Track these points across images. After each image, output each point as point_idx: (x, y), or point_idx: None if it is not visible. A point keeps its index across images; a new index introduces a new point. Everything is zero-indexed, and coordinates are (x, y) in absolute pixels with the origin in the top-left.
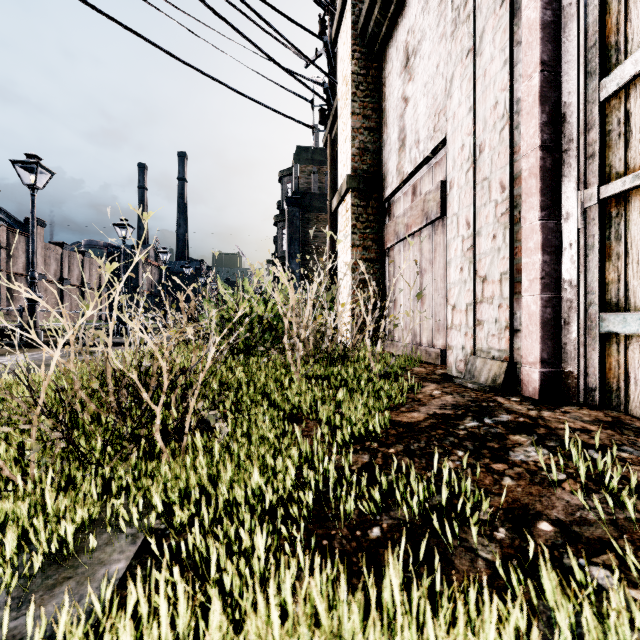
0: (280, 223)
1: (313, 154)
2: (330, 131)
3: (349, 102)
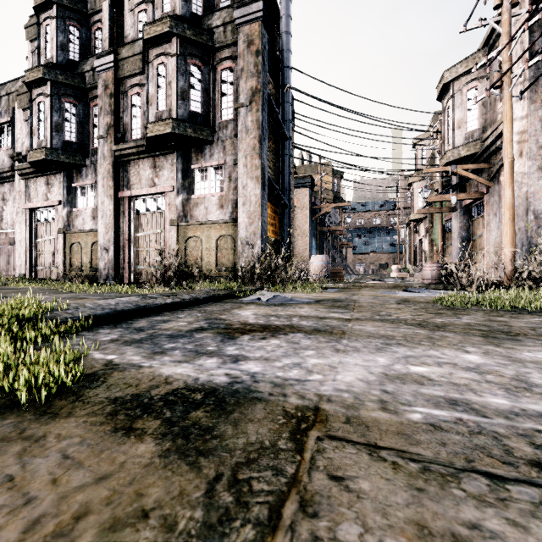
0: None
1: None
2: None
3: None
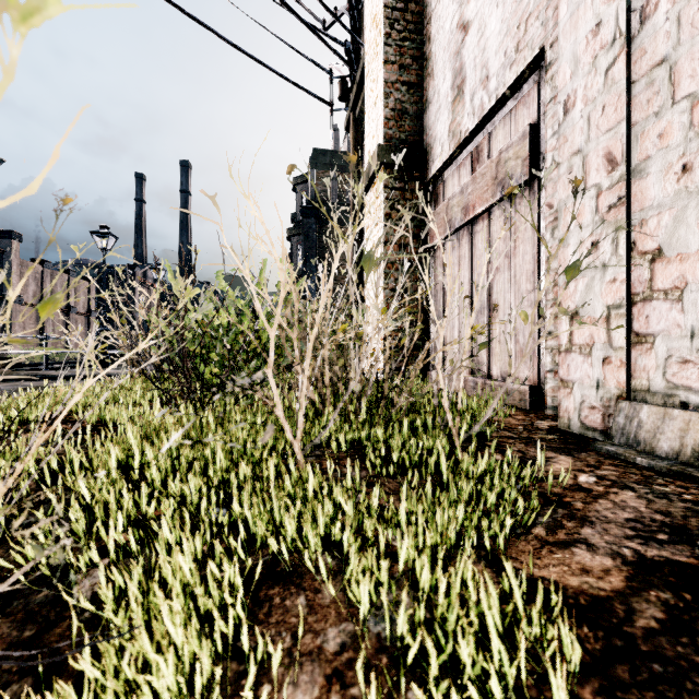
0: (294, 237)
1: (332, 158)
2: (353, 108)
3: (381, 47)
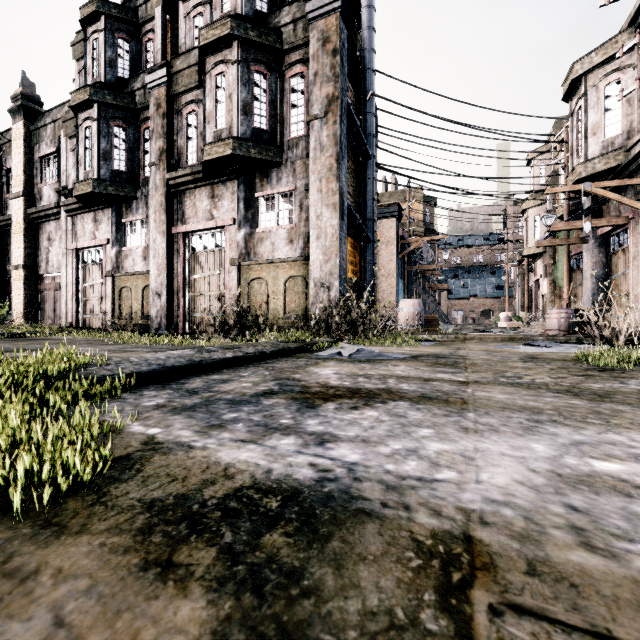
0: None
1: None
2: None
3: (23, 236)
